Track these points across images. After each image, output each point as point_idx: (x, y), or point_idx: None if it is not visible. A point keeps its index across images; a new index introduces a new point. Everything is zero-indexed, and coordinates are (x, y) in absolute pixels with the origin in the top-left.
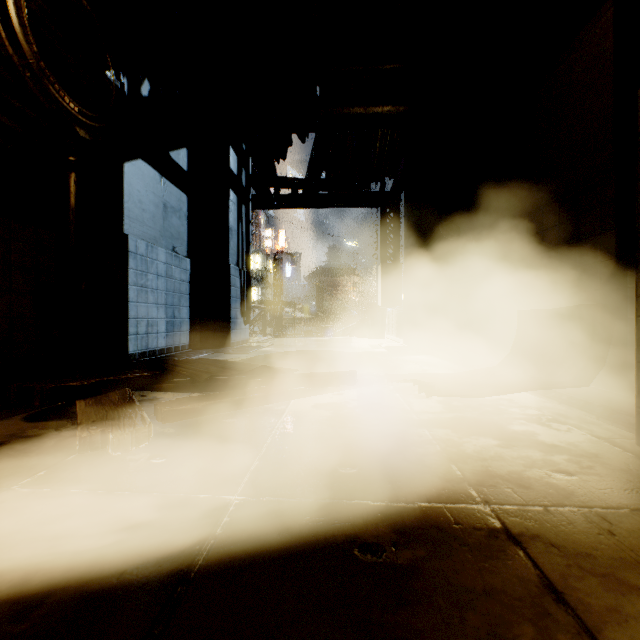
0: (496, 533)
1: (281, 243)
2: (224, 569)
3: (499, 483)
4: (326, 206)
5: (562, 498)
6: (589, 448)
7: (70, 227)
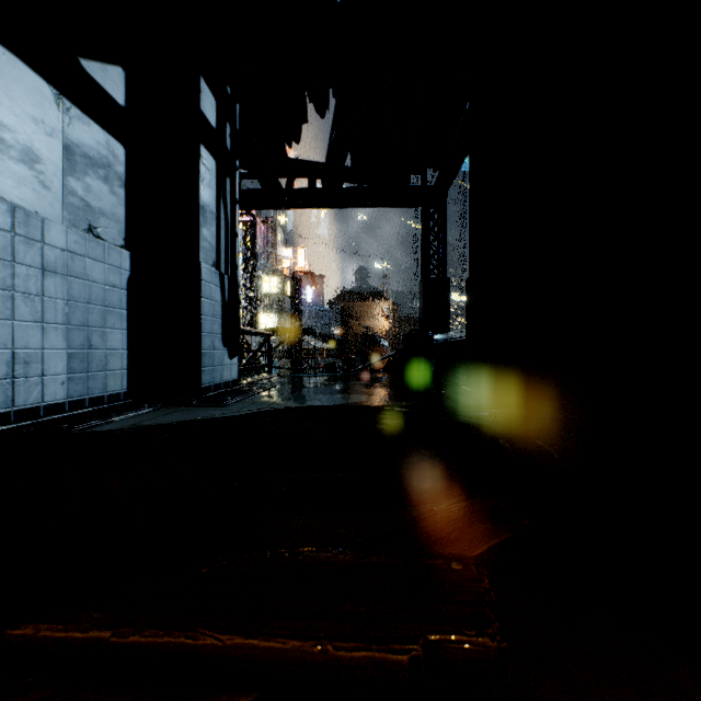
0: None
1: (301, 263)
2: None
3: None
4: (352, 205)
5: None
6: None
7: None
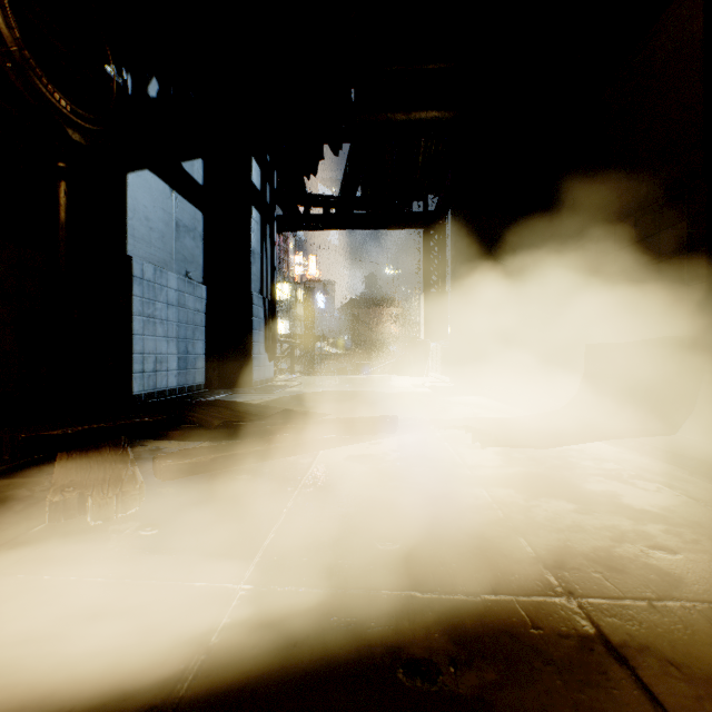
0: (590, 643)
1: (312, 270)
2: (214, 705)
3: (583, 565)
4: (362, 228)
5: (669, 587)
6: (689, 514)
7: (59, 246)
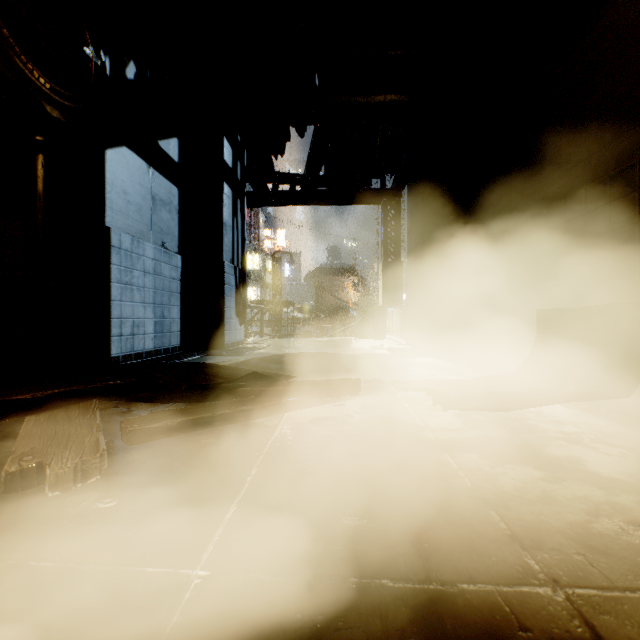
0: None
1: (280, 243)
2: None
3: (563, 544)
4: (325, 203)
5: None
6: None
7: (37, 215)
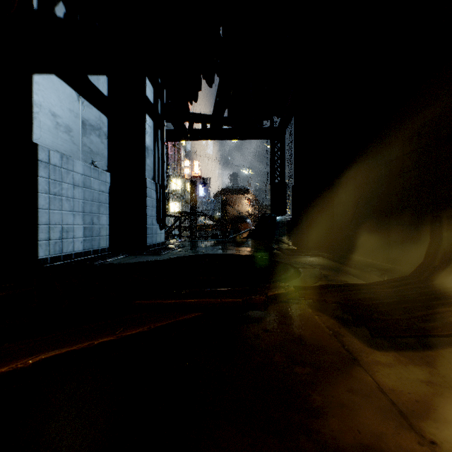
0: None
1: (196, 170)
2: None
3: None
4: (228, 138)
5: None
6: None
7: None
